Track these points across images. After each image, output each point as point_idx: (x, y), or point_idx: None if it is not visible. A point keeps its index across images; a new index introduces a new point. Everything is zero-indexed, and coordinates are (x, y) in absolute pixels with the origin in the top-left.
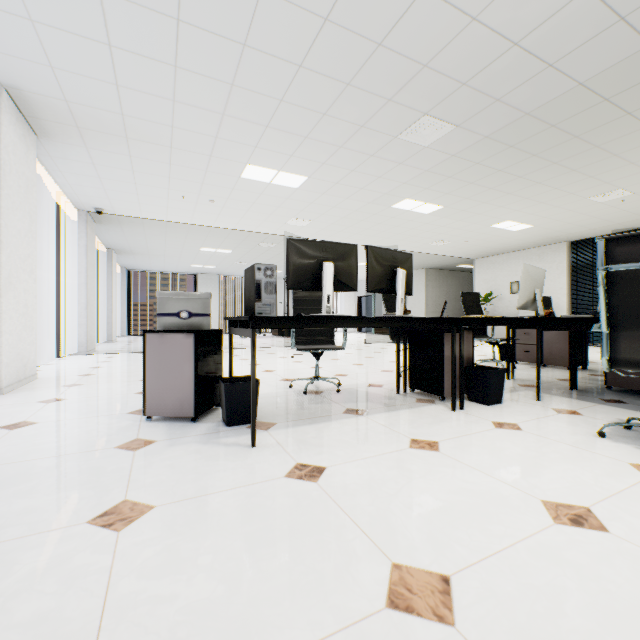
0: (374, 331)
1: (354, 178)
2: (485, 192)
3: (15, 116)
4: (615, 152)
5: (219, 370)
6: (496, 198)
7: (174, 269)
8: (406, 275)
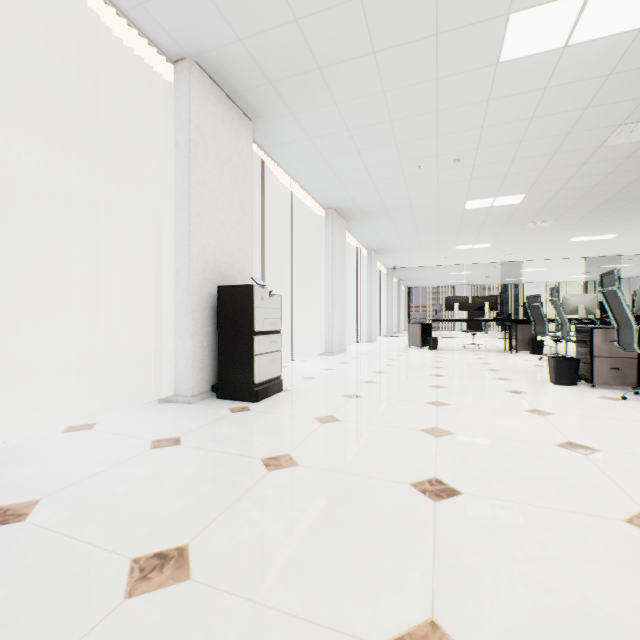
0: None
1: (519, 239)
2: None
3: (373, 255)
4: None
5: (430, 336)
6: None
7: (436, 284)
8: (492, 304)
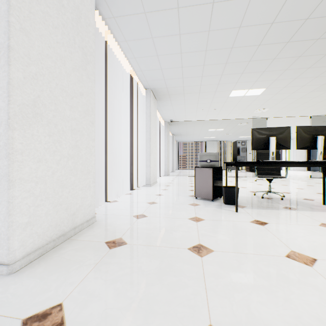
0: (320, 170)
1: (296, 82)
2: None
3: (153, 97)
4: None
5: (221, 183)
6: None
7: (196, 140)
8: (325, 138)
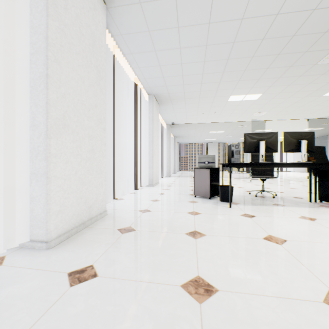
0: None
1: (290, 88)
2: None
3: (155, 102)
4: None
5: (218, 183)
6: None
7: (197, 141)
8: (309, 142)
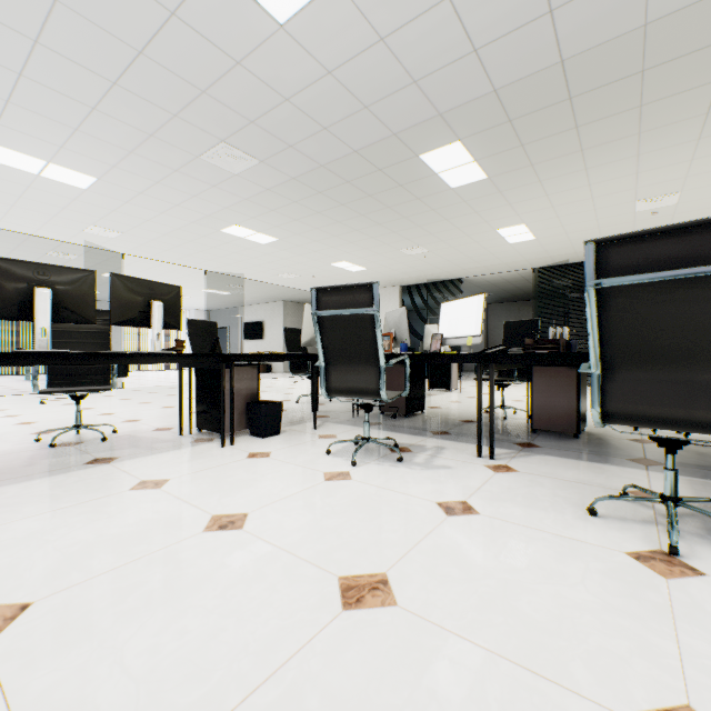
0: None
1: (163, 191)
2: (313, 231)
3: None
4: (404, 215)
5: None
6: (326, 238)
7: None
8: (171, 308)
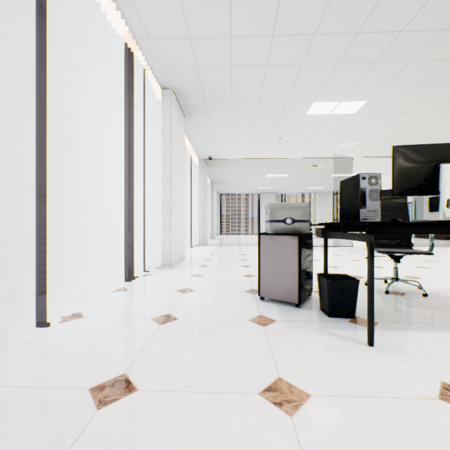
0: (414, 235)
1: (418, 90)
2: None
3: (176, 106)
4: None
5: (311, 266)
6: None
7: (246, 191)
8: None
